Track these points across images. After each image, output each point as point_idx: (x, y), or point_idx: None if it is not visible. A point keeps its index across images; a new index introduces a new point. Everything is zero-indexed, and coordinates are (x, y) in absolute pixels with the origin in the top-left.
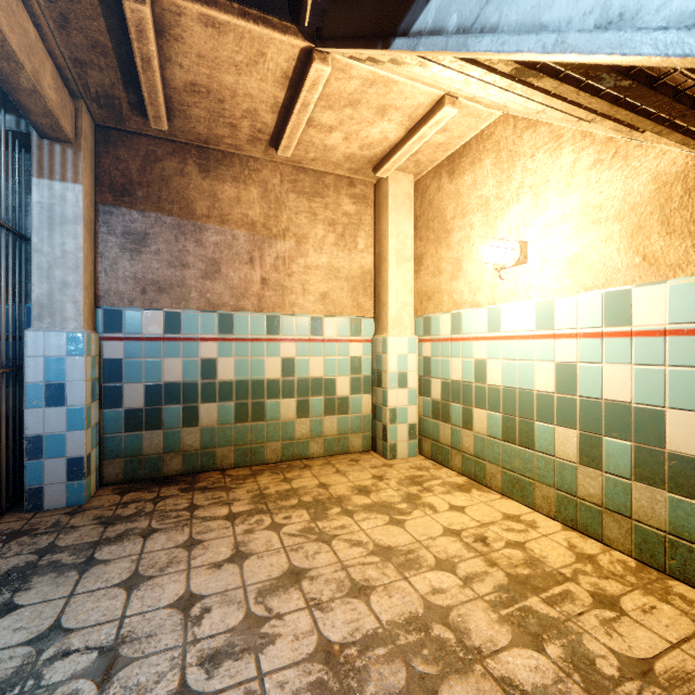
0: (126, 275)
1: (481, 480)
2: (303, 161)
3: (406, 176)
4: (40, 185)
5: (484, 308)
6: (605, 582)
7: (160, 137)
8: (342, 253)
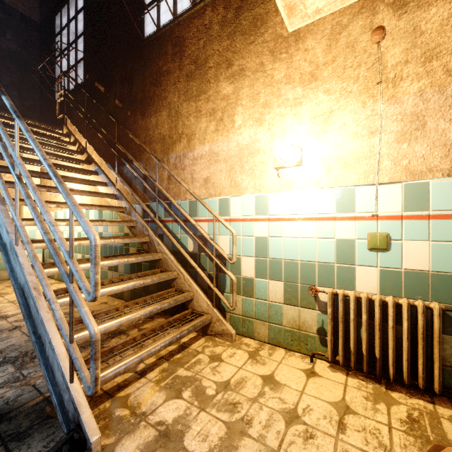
0: None
1: (62, 280)
2: None
3: None
4: None
5: (63, 211)
6: None
7: None
8: None
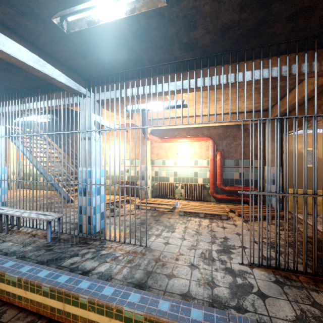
0: None
1: (31, 188)
2: None
3: None
4: None
5: None
6: (41, 192)
7: None
8: None
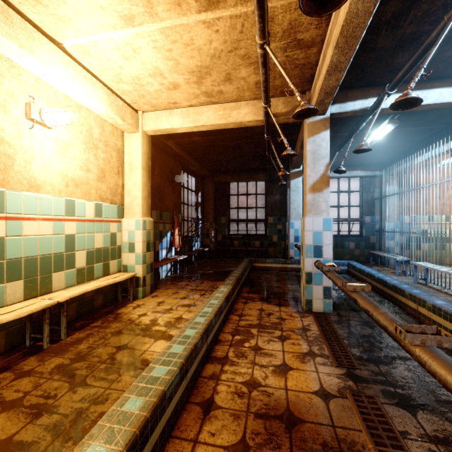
0: (399, 206)
1: None
2: None
3: None
4: (388, 187)
5: None
6: None
7: None
8: None
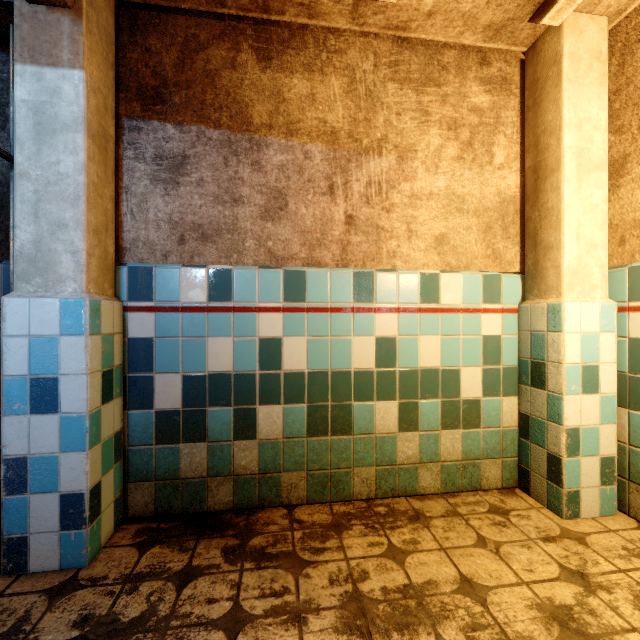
0: (158, 217)
1: None
2: (411, 22)
3: (594, 20)
4: (26, 74)
5: None
6: None
7: (203, 14)
8: (469, 172)
